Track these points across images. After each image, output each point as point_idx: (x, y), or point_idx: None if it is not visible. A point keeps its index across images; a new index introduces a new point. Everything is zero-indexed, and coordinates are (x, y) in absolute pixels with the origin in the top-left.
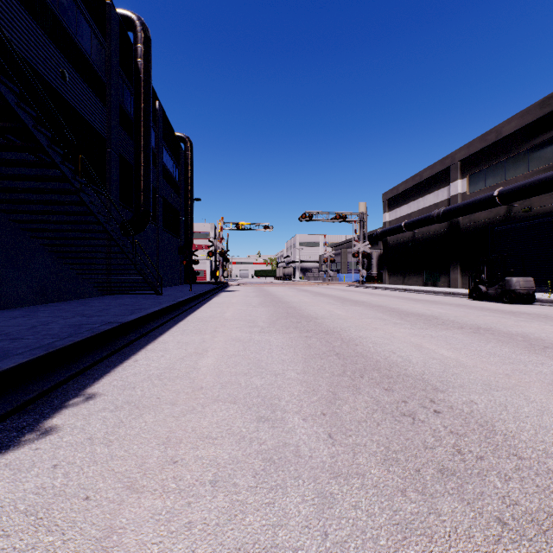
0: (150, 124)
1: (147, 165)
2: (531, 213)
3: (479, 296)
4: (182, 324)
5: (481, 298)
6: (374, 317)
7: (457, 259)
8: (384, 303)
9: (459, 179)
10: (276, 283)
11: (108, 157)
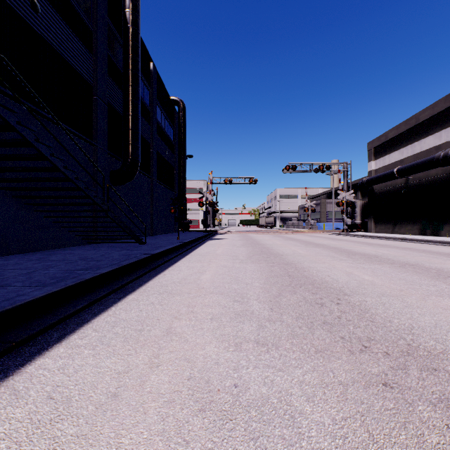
0: (138, 74)
1: (134, 114)
2: None
3: None
4: (128, 300)
5: None
6: (445, 293)
7: None
8: (409, 259)
9: None
10: (261, 231)
11: (94, 105)
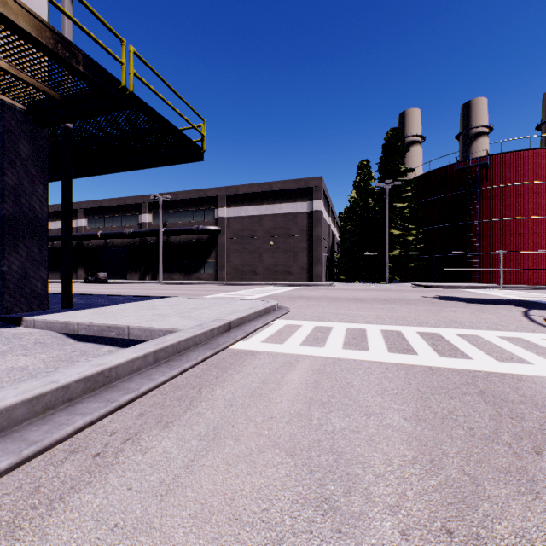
0: None
1: None
2: (114, 245)
3: (89, 282)
4: None
5: (89, 282)
6: None
7: (82, 263)
8: None
9: (83, 218)
10: None
11: None
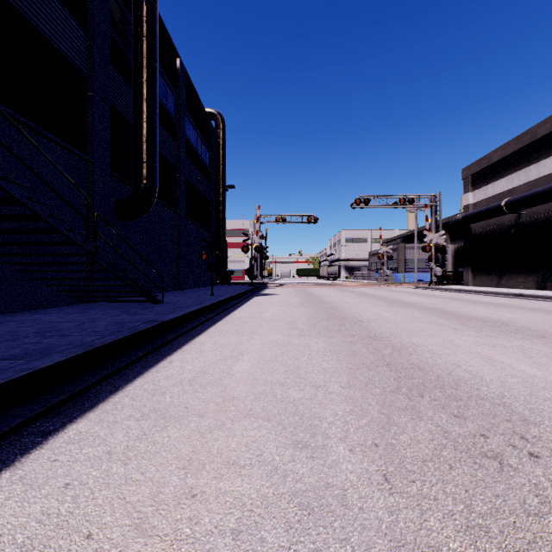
0: (155, 65)
1: (149, 121)
2: None
3: None
4: (60, 443)
5: None
6: None
7: None
8: None
9: None
10: (323, 284)
11: (89, 104)
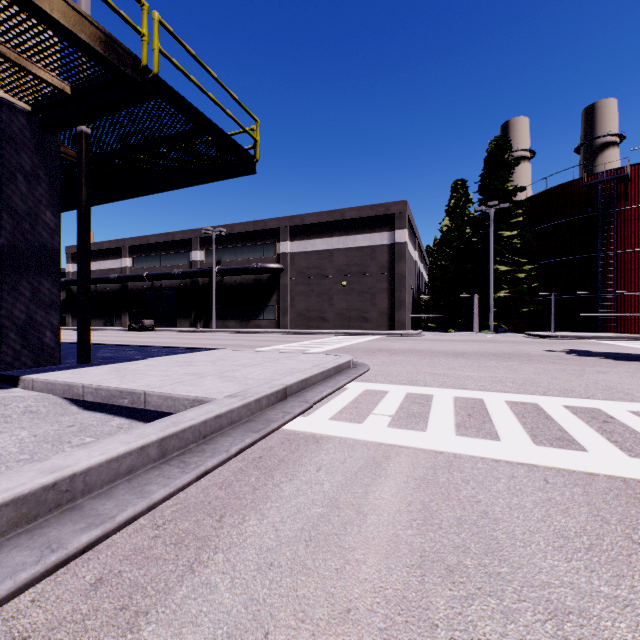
0: None
1: None
2: (162, 288)
3: (133, 330)
4: None
5: (134, 330)
6: None
7: (127, 309)
8: None
9: (128, 257)
10: None
11: None
